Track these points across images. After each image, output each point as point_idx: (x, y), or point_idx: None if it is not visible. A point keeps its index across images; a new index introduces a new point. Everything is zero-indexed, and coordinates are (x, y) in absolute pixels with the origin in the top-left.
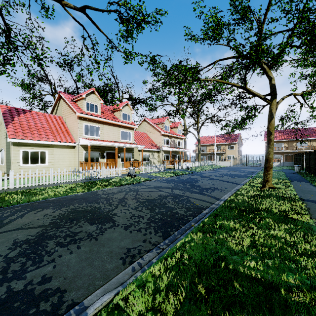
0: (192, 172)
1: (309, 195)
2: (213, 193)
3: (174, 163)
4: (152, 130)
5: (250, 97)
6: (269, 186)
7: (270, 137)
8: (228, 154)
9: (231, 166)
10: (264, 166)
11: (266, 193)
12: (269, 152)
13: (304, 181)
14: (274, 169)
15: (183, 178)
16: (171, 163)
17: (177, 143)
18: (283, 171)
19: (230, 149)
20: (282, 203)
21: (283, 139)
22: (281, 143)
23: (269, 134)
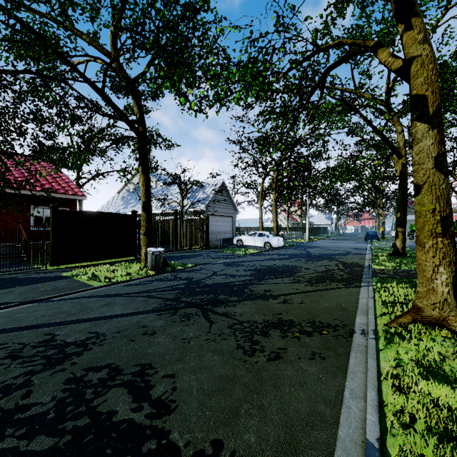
0: None
1: None
2: None
3: None
4: None
5: None
6: None
7: None
8: None
9: None
10: None
11: None
12: None
13: None
14: None
15: None
16: None
17: None
18: None
19: None
20: None
21: None
22: None
23: None
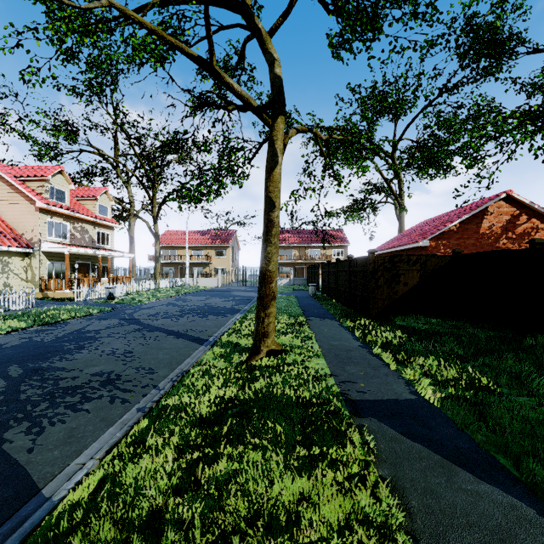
0: (118, 306)
1: (356, 373)
2: (56, 428)
3: (79, 284)
4: (8, 195)
5: (228, 107)
6: (269, 348)
7: (272, 215)
8: (217, 265)
9: (219, 287)
10: (259, 293)
11: (259, 385)
12: (270, 256)
13: (329, 318)
14: (283, 290)
15: (50, 335)
16: (66, 284)
17: (94, 238)
18: (294, 293)
19: (220, 256)
20: (304, 472)
21: (293, 243)
22: (291, 250)
23: (270, 205)
